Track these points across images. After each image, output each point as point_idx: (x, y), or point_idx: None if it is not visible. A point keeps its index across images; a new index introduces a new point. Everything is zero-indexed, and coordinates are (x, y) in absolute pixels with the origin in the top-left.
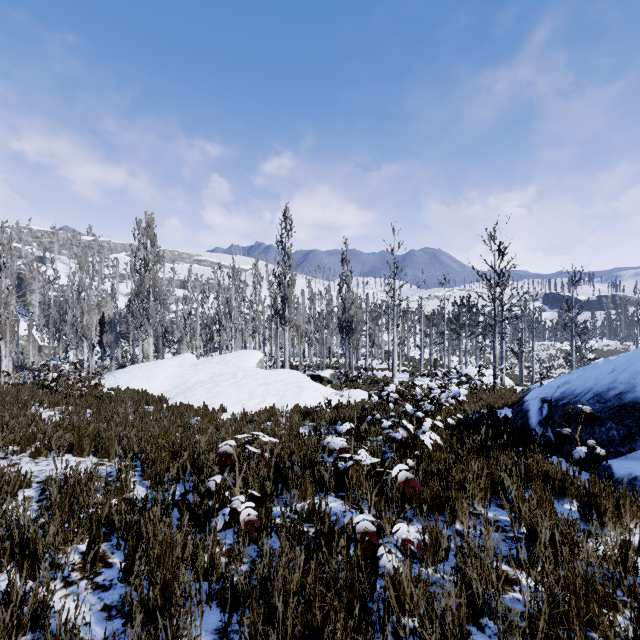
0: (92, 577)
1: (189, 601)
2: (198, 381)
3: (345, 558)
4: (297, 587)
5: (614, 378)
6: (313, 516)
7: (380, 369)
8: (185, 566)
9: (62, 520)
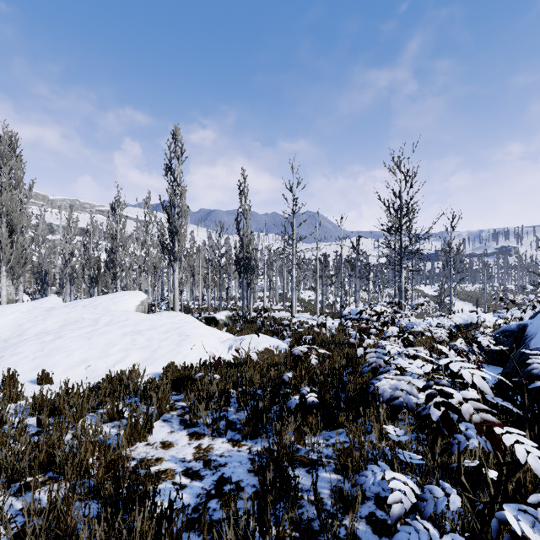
0: None
1: None
2: (41, 331)
3: None
4: None
5: None
6: None
7: (276, 310)
8: None
9: None
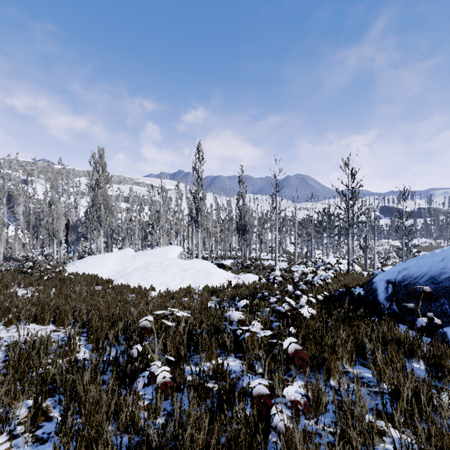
0: (34, 430)
1: None
2: (135, 268)
3: (244, 417)
4: (203, 443)
5: (444, 265)
6: (217, 374)
7: (266, 259)
8: (108, 425)
9: (14, 380)
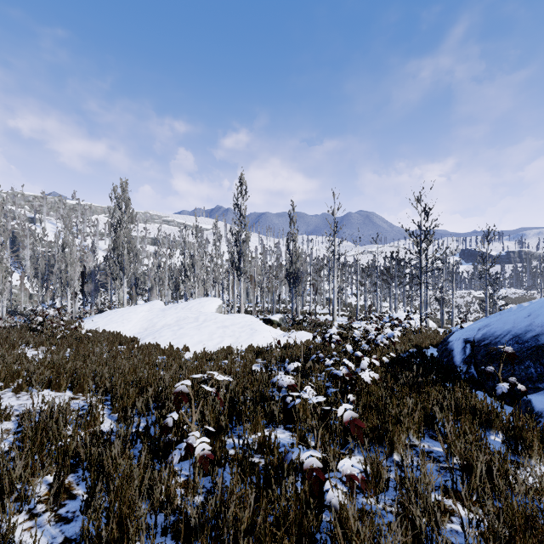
0: (56, 509)
1: (142, 540)
2: (165, 324)
3: (293, 493)
4: (247, 522)
5: (531, 322)
6: (264, 448)
7: (322, 314)
8: (141, 501)
9: (32, 453)
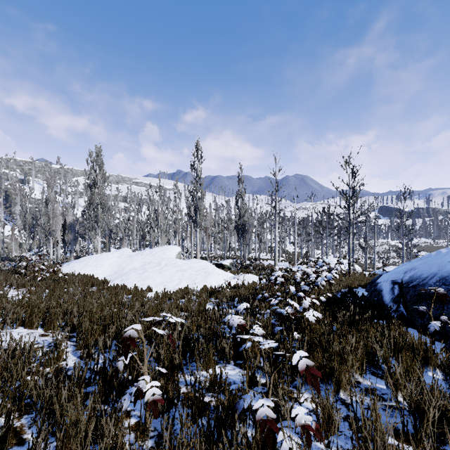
0: None
1: None
2: (132, 268)
3: (245, 446)
4: None
5: None
6: (215, 386)
7: (265, 259)
8: None
9: None
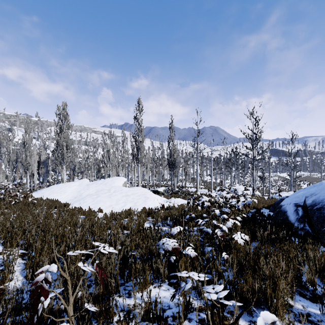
0: None
1: None
2: (88, 194)
3: None
4: None
5: None
6: (150, 315)
7: (189, 187)
8: None
9: None
